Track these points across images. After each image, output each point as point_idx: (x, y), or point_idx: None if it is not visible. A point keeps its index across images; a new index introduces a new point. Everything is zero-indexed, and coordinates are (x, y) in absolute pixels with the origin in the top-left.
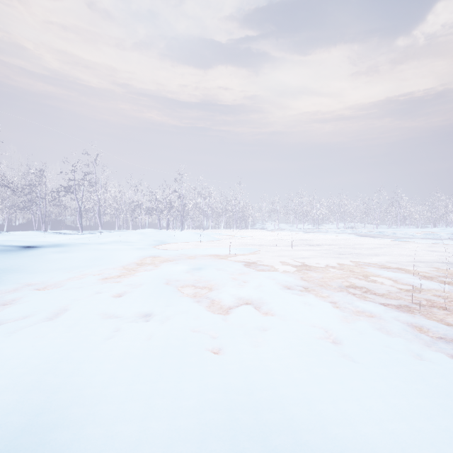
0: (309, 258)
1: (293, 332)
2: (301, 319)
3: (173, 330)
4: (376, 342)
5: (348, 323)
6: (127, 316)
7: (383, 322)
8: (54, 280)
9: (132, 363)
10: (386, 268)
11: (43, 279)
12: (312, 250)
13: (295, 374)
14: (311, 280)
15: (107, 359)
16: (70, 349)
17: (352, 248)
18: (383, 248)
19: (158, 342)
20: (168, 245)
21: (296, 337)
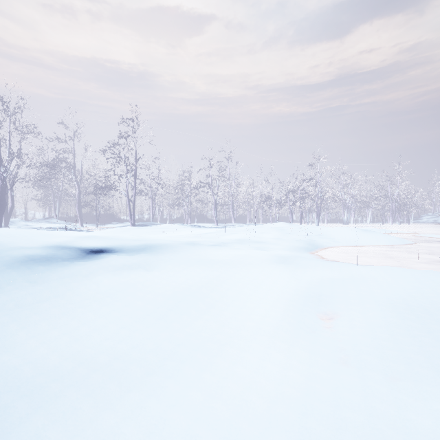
0: None
1: None
2: None
3: None
4: None
5: None
6: None
7: None
8: None
9: None
10: None
11: None
12: None
13: None
14: None
15: None
16: None
17: None
18: None
19: None
20: (323, 250)
21: None
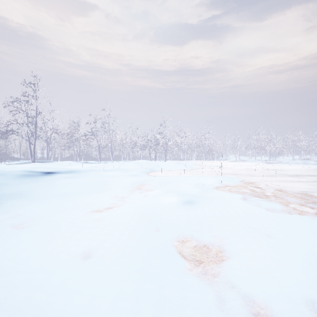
0: (311, 193)
1: None
2: None
3: None
4: None
5: None
6: None
7: None
8: (41, 212)
9: None
10: None
11: (33, 210)
12: (298, 182)
13: None
14: None
15: None
16: None
17: None
18: None
19: None
20: (156, 172)
21: None
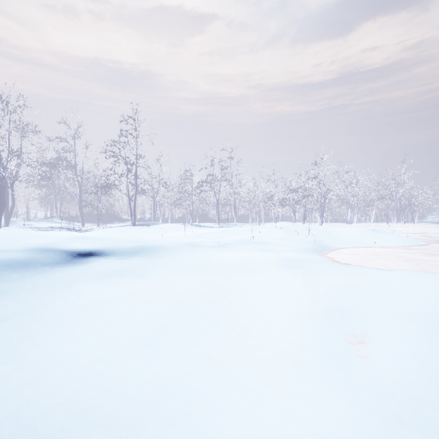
0: None
1: None
2: None
3: None
4: None
5: None
6: None
7: None
8: None
9: None
10: None
11: None
12: None
13: None
14: None
15: None
16: None
17: None
18: None
19: None
20: (332, 252)
21: None
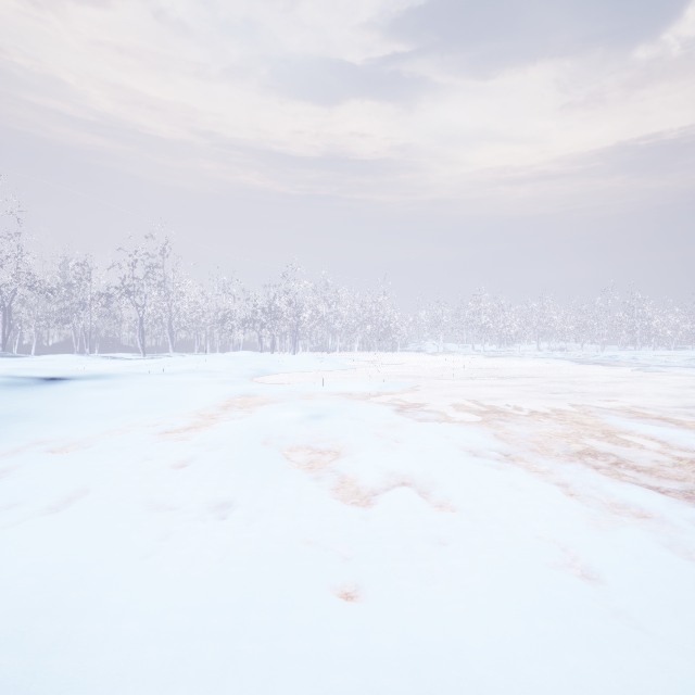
0: (502, 400)
1: (500, 552)
2: (511, 521)
3: (267, 543)
4: (675, 580)
5: (603, 531)
6: (189, 508)
7: (672, 531)
8: (82, 435)
9: (178, 623)
10: (640, 419)
11: (64, 434)
12: (504, 386)
13: (524, 666)
14: (512, 440)
15: (133, 609)
16: (68, 582)
17: (570, 382)
18: (622, 382)
19: (237, 569)
20: (272, 376)
21: (510, 566)
